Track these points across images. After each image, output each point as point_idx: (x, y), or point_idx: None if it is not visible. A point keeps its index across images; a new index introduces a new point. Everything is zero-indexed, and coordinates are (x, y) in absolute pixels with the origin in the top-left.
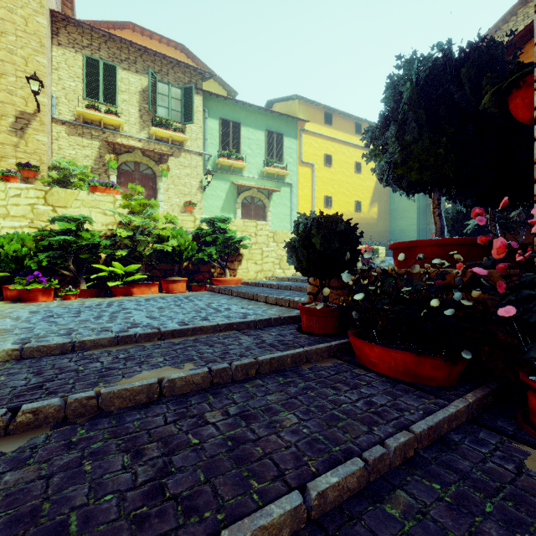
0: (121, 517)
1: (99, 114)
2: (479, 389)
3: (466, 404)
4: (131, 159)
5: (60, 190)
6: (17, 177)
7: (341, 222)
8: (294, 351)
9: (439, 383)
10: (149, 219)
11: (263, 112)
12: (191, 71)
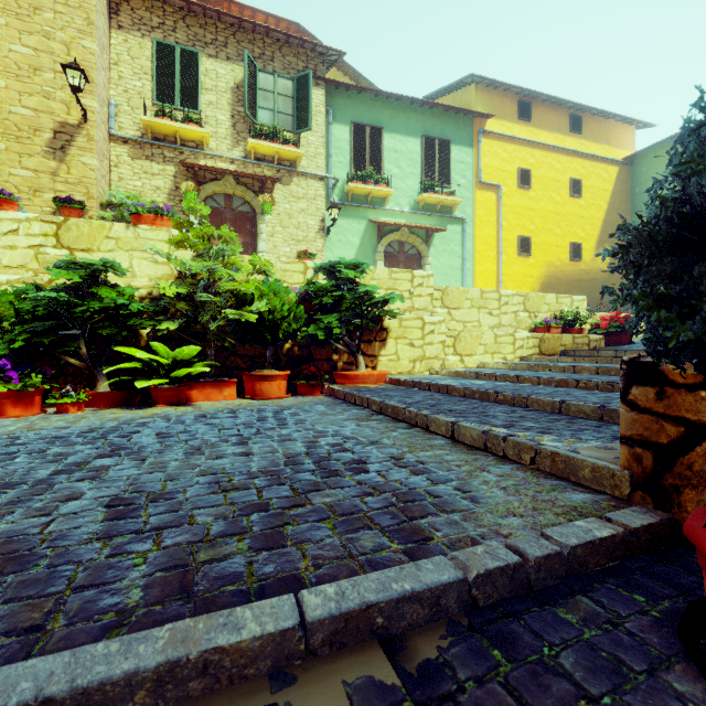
0: None
1: (172, 123)
2: None
3: None
4: (219, 190)
5: (82, 222)
6: (14, 203)
7: None
8: None
9: None
10: (216, 263)
11: (418, 108)
12: (307, 52)
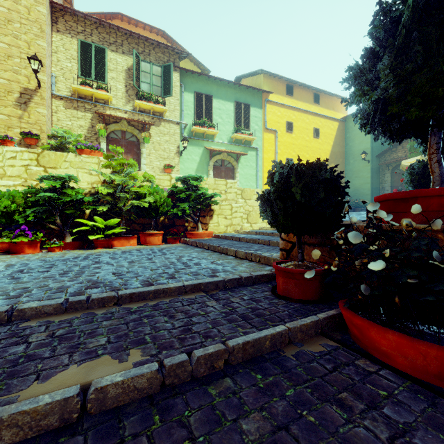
0: None
1: (91, 89)
2: None
3: None
4: (118, 128)
5: (51, 153)
6: (13, 142)
7: (325, 169)
8: (273, 330)
9: None
10: (127, 178)
11: (232, 86)
12: (169, 51)
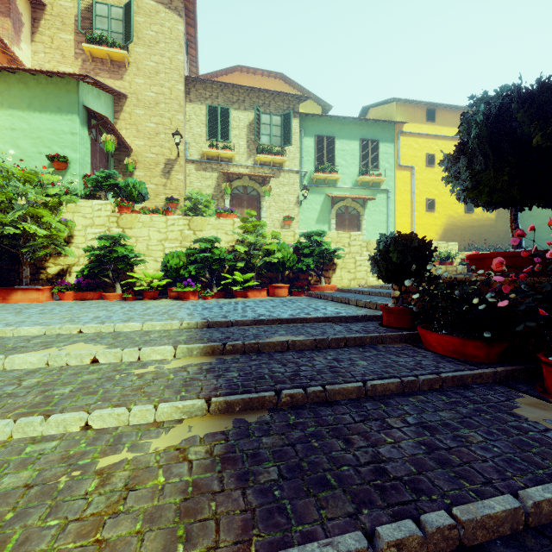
0: (284, 378)
1: (217, 151)
2: (513, 366)
3: (493, 371)
4: (240, 184)
5: (198, 218)
6: (172, 211)
7: (415, 240)
8: (372, 334)
9: (480, 360)
10: (260, 237)
11: (357, 122)
12: (289, 98)
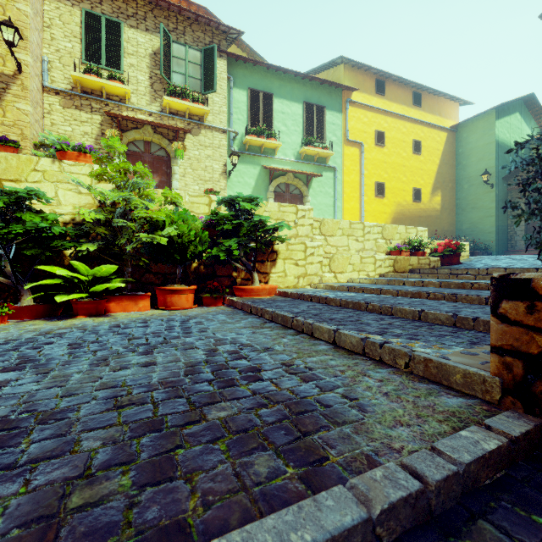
0: None
1: (98, 79)
2: None
3: None
4: (139, 137)
5: (10, 155)
6: None
7: None
8: None
9: None
10: (131, 193)
11: (300, 80)
12: (213, 30)
